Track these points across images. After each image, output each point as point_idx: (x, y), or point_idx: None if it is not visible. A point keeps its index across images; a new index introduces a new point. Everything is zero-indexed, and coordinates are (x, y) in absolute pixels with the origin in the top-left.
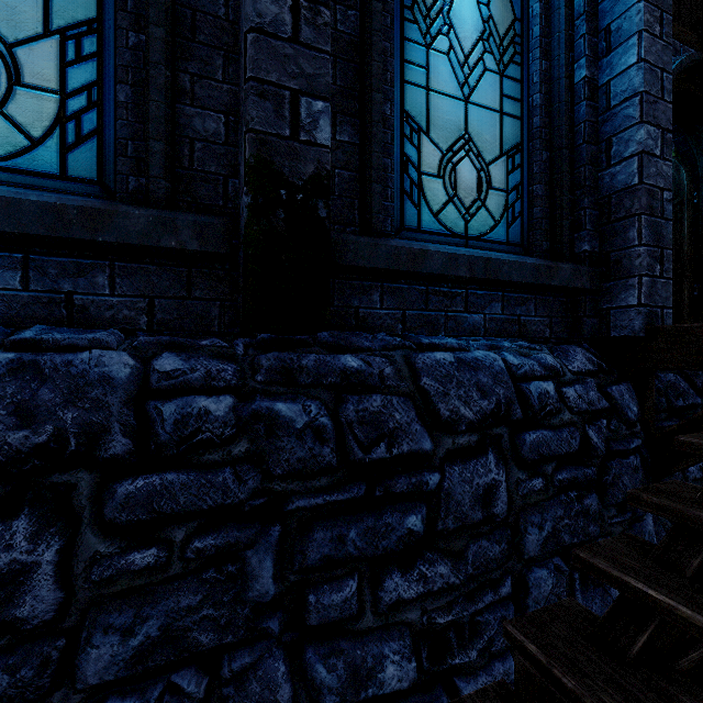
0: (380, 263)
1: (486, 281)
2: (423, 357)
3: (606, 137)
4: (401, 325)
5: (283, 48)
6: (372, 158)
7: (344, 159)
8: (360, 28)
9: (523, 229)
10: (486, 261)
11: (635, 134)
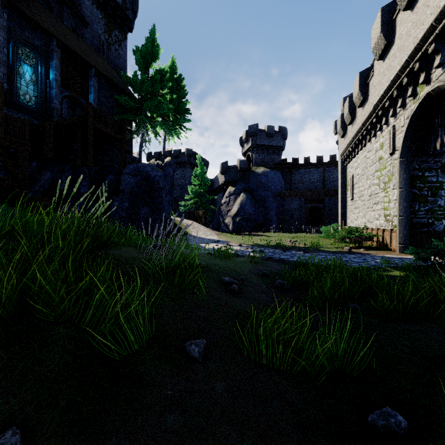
0: (13, 102)
1: (30, 110)
2: (19, 113)
3: (52, 100)
4: (16, 111)
5: (2, 78)
6: (12, 91)
7: (8, 89)
8: (10, 75)
9: (38, 107)
10: (30, 108)
11: (54, 101)
